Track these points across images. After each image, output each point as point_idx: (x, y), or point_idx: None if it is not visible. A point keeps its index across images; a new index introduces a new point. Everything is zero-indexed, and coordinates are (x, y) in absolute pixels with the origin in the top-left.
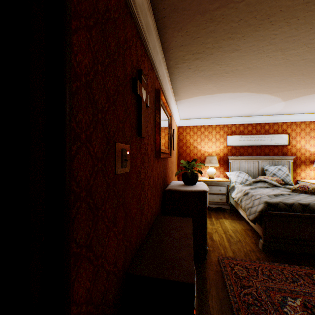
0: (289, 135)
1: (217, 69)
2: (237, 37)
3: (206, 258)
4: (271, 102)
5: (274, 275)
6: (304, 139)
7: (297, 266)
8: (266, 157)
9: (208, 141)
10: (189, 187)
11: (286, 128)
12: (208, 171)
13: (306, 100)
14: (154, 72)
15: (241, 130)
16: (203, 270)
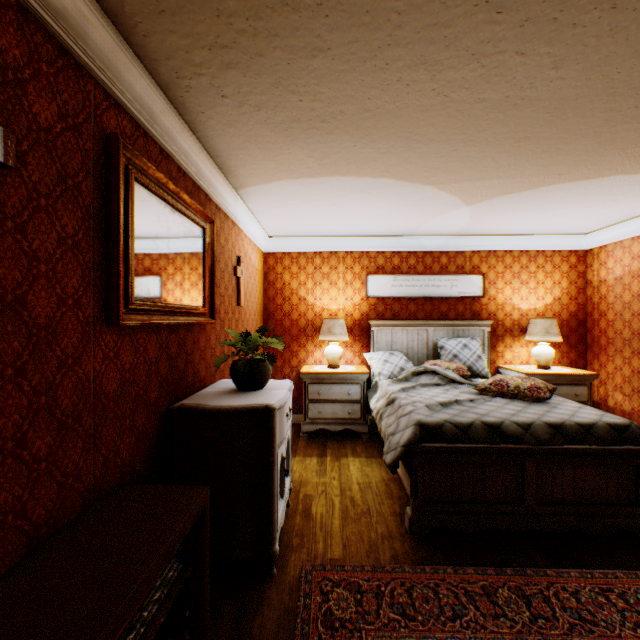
0: (484, 276)
1: (295, 106)
2: (306, 4)
3: (275, 572)
4: (445, 206)
5: (417, 603)
6: (511, 285)
7: (472, 568)
8: (441, 321)
9: (331, 287)
10: (239, 397)
11: (479, 263)
12: (327, 351)
13: (508, 206)
14: (96, 82)
15: (396, 265)
16: (253, 612)
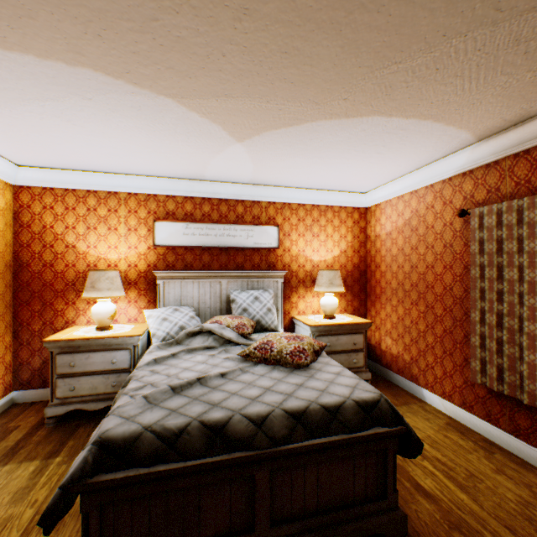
0: (279, 228)
1: None
2: None
3: None
4: (214, 140)
5: None
6: (305, 237)
7: None
8: (235, 272)
9: (110, 233)
10: None
11: (275, 215)
12: (93, 310)
13: (283, 148)
14: None
15: (189, 211)
16: None
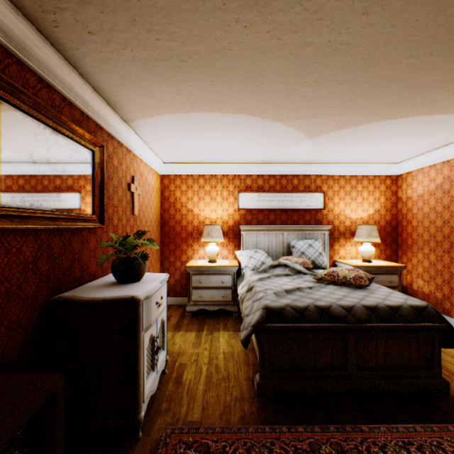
0: (324, 194)
1: (155, 45)
2: None
3: (140, 435)
4: (292, 139)
5: None
6: (344, 200)
7: (303, 427)
8: (293, 226)
9: (211, 202)
10: (114, 289)
11: (321, 184)
12: (207, 249)
13: (339, 140)
14: None
15: (260, 185)
16: None
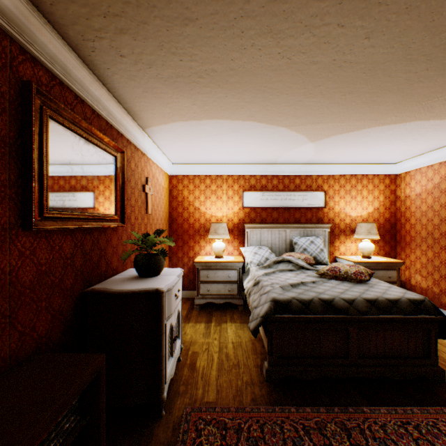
0: (325, 193)
1: (177, 65)
2: None
3: (163, 413)
4: (296, 143)
5: (267, 436)
6: (344, 199)
7: (309, 408)
8: (295, 224)
9: (217, 200)
10: (138, 282)
11: (322, 184)
12: (214, 246)
13: (340, 143)
14: (12, 40)
15: (263, 184)
16: None
